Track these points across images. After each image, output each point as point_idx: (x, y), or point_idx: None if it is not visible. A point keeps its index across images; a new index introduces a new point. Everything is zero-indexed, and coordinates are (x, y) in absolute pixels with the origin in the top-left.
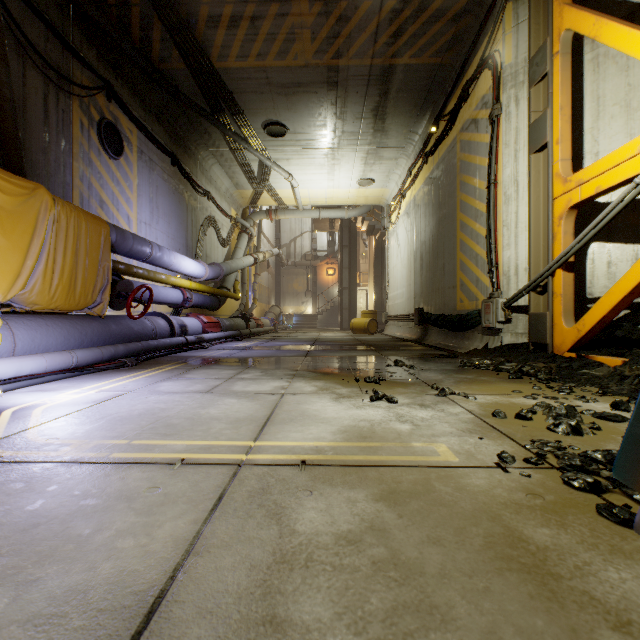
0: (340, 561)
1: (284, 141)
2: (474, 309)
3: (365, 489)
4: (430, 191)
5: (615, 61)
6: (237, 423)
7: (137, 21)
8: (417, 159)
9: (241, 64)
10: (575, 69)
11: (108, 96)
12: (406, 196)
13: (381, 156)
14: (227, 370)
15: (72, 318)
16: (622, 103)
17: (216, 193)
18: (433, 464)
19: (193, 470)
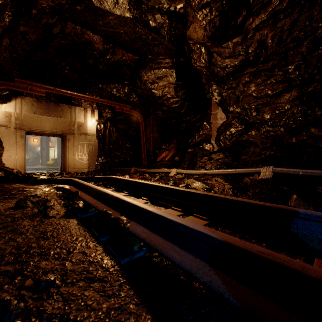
0: None
1: None
2: None
3: None
4: None
5: None
6: None
7: None
8: None
9: None
10: None
11: None
12: None
13: None
14: None
15: None
16: None
17: None
18: None
19: None
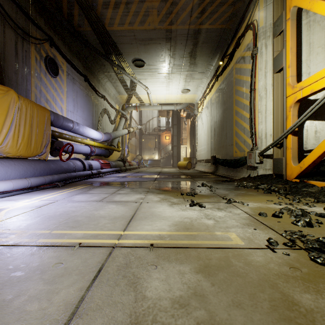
0: (175, 322)
1: (143, 69)
2: (243, 156)
3: (189, 264)
4: (219, 95)
5: (319, 24)
6: (114, 220)
7: (65, 4)
8: (212, 79)
9: (120, 28)
10: (297, 28)
11: (50, 44)
12: (206, 98)
13: (193, 77)
14: (112, 188)
15: (29, 161)
16: (323, 46)
17: (108, 96)
18: (229, 246)
19: (85, 251)
